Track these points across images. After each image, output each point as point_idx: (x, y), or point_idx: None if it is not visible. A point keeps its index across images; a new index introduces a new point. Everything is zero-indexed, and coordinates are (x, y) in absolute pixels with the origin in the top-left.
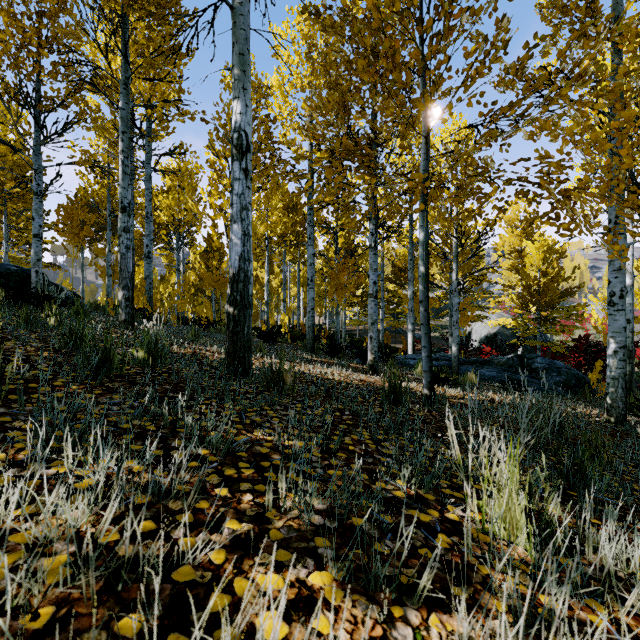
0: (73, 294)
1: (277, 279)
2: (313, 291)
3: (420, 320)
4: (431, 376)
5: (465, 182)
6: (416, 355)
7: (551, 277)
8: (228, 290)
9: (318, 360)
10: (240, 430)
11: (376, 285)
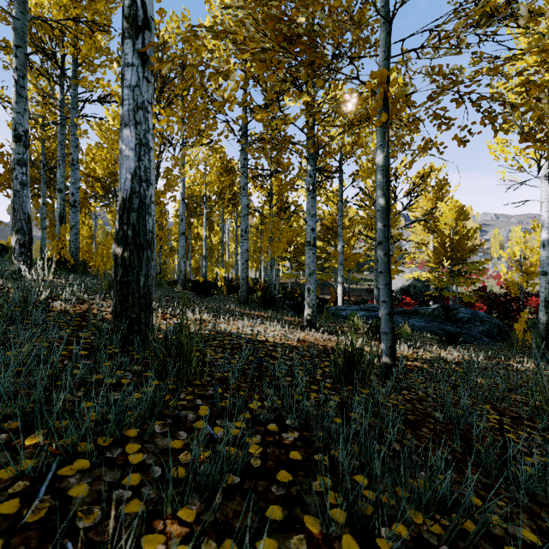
0: (1, 246)
1: (217, 237)
2: (247, 242)
3: (378, 267)
4: (392, 339)
5: (435, 91)
6: (346, 306)
7: (462, 235)
8: (116, 223)
9: (251, 314)
10: None
11: (314, 232)
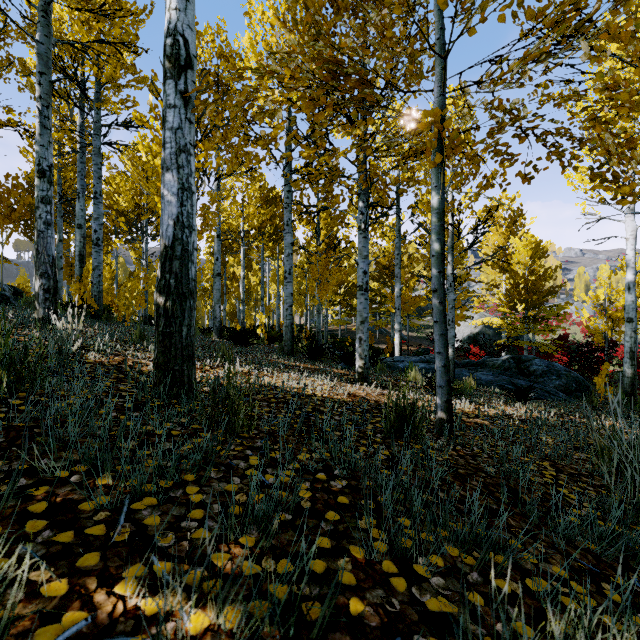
0: (13, 289)
1: (256, 277)
2: (291, 285)
3: (433, 316)
4: (448, 393)
5: (494, 128)
6: (404, 357)
7: (538, 275)
8: (158, 271)
9: (296, 366)
10: (84, 577)
11: (366, 275)
